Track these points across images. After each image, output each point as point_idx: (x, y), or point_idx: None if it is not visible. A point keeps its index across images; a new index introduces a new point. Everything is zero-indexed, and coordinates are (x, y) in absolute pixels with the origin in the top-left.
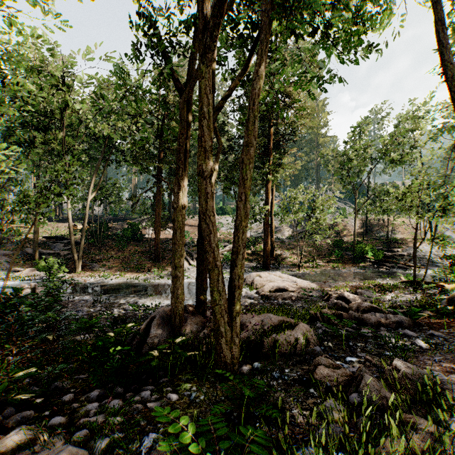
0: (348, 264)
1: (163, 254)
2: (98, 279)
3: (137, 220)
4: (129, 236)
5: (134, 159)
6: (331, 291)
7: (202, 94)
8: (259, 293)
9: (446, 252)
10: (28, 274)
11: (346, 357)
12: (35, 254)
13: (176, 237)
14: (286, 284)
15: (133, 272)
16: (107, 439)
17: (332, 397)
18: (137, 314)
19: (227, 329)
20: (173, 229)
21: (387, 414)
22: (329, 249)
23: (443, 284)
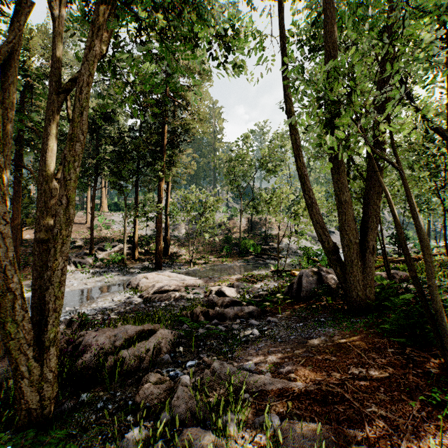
0: (235, 258)
1: (28, 260)
2: None
3: None
4: None
5: None
6: (213, 286)
7: None
8: (142, 296)
9: (303, 245)
10: None
11: (187, 362)
12: None
13: None
14: (173, 284)
15: None
16: None
17: (147, 419)
18: None
19: (34, 366)
20: None
21: (188, 427)
22: (221, 245)
23: (295, 272)
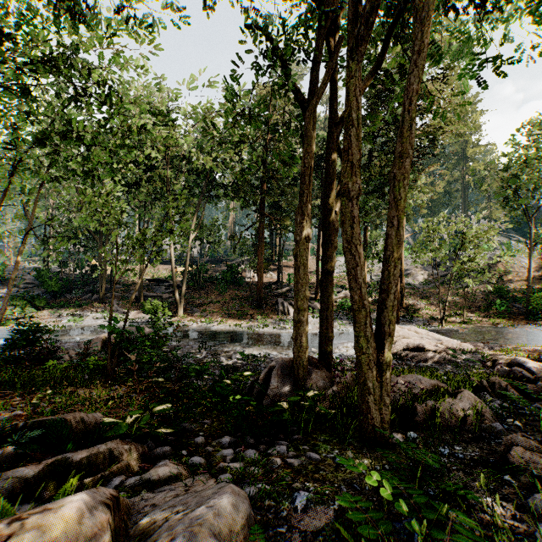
0: (517, 320)
1: (266, 300)
2: (200, 324)
3: (235, 262)
4: (228, 279)
5: (235, 193)
6: (496, 355)
7: (348, 97)
8: None
9: None
10: (135, 317)
11: None
12: (140, 296)
13: (299, 274)
14: (427, 342)
15: (235, 319)
16: (255, 487)
17: None
18: (245, 364)
19: (376, 385)
20: (295, 266)
21: None
22: (485, 300)
23: None
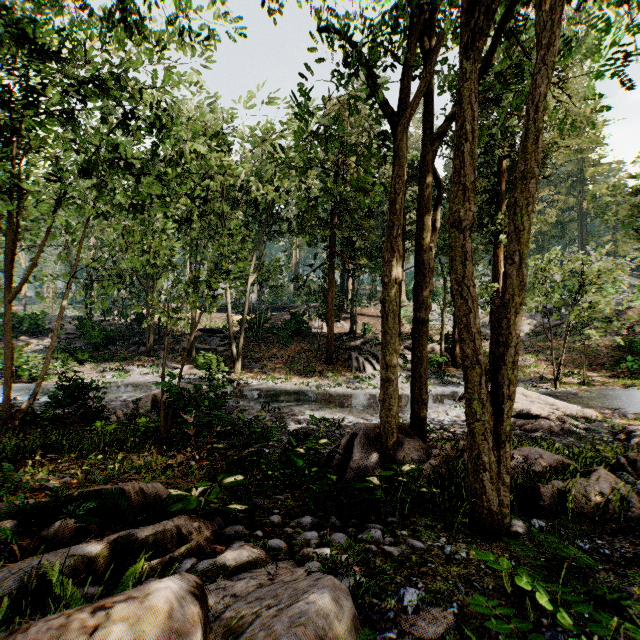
0: None
1: (337, 355)
2: (260, 382)
3: (300, 309)
4: (292, 329)
5: (301, 228)
6: (630, 424)
7: (459, 105)
8: None
9: None
10: (187, 372)
11: None
12: (192, 349)
13: (388, 323)
14: (538, 408)
15: (301, 376)
16: (351, 580)
17: None
18: (316, 430)
19: (492, 460)
20: (382, 314)
21: None
22: (611, 356)
23: None
